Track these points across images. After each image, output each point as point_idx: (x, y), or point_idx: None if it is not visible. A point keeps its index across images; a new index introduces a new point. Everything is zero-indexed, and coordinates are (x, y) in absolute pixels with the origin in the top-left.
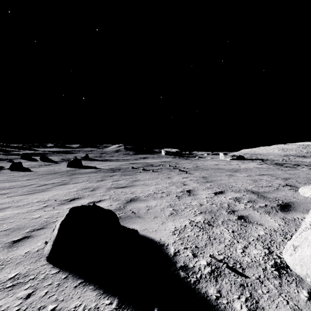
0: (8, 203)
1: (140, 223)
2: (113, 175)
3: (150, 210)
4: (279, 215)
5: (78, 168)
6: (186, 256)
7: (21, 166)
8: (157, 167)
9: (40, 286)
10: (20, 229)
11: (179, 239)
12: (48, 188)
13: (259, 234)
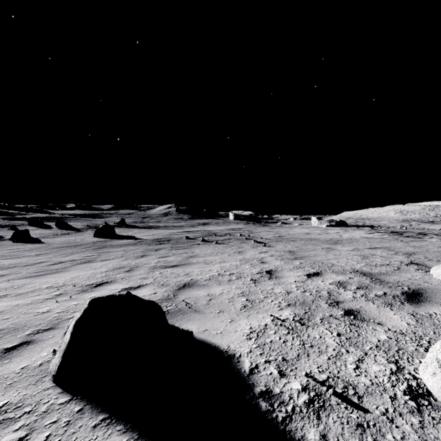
0: (4, 290)
1: (198, 321)
2: (160, 248)
3: (213, 301)
4: (407, 309)
5: (110, 238)
6: (269, 374)
7: (28, 235)
8: (223, 238)
9: (38, 425)
10: (17, 329)
11: (257, 347)
12: (65, 267)
13: (379, 339)
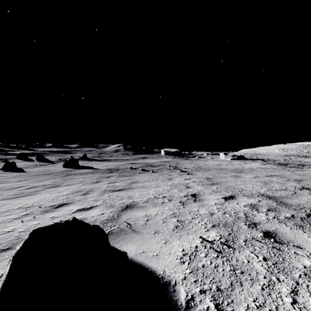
0: None
1: (137, 242)
2: (110, 176)
3: (150, 221)
4: None
5: (75, 168)
6: (206, 310)
7: (15, 166)
8: (157, 168)
9: None
10: None
11: (191, 273)
12: (37, 191)
13: (305, 265)
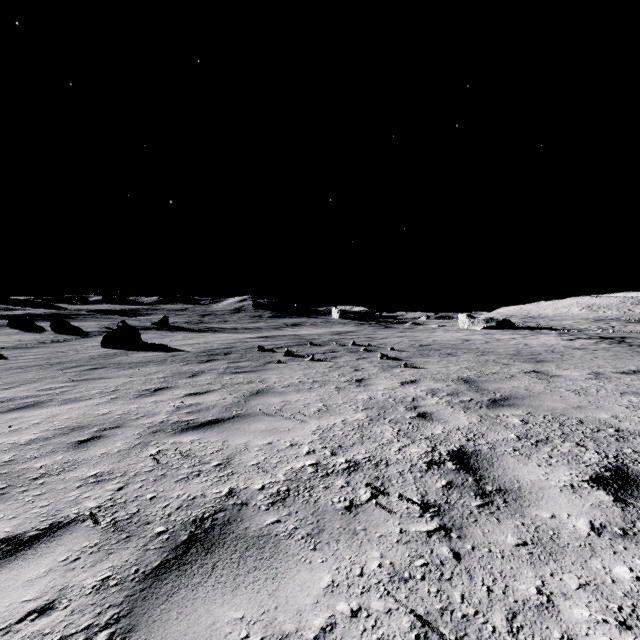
0: None
1: None
2: (203, 370)
3: None
4: None
5: (127, 349)
6: None
7: None
8: (324, 348)
9: None
10: None
11: None
12: None
13: None
